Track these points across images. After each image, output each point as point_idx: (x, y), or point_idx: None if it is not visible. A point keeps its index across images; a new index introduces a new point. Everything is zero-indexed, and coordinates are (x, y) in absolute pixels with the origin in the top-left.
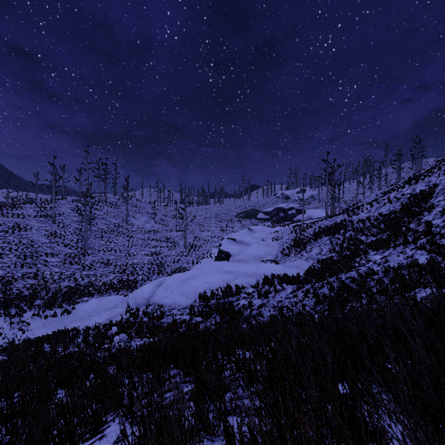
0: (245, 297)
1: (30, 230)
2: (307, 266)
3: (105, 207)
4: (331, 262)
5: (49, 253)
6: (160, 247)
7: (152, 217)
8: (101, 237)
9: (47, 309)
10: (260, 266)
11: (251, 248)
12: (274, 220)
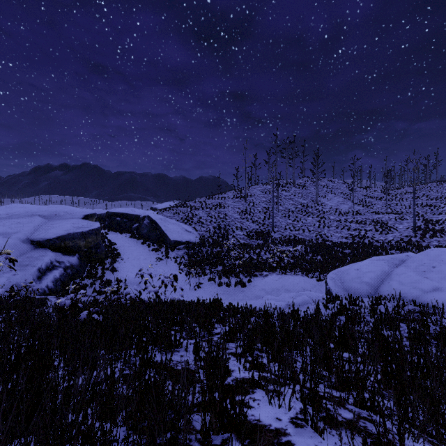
0: None
1: (227, 208)
2: None
3: (292, 188)
4: None
5: (239, 227)
6: (365, 230)
7: (348, 198)
8: (288, 216)
9: (224, 276)
10: None
11: None
12: None
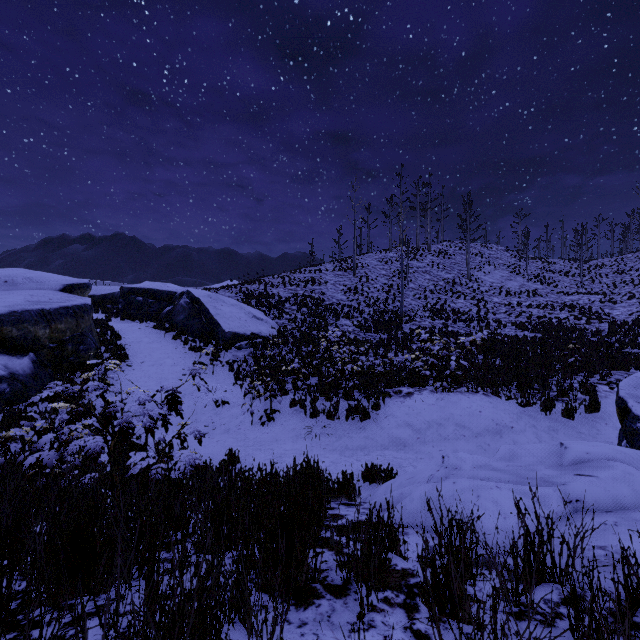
0: None
1: (324, 285)
2: None
3: (427, 257)
4: None
5: (345, 313)
6: (557, 318)
7: (517, 273)
8: (425, 298)
9: (323, 395)
10: None
11: None
12: None
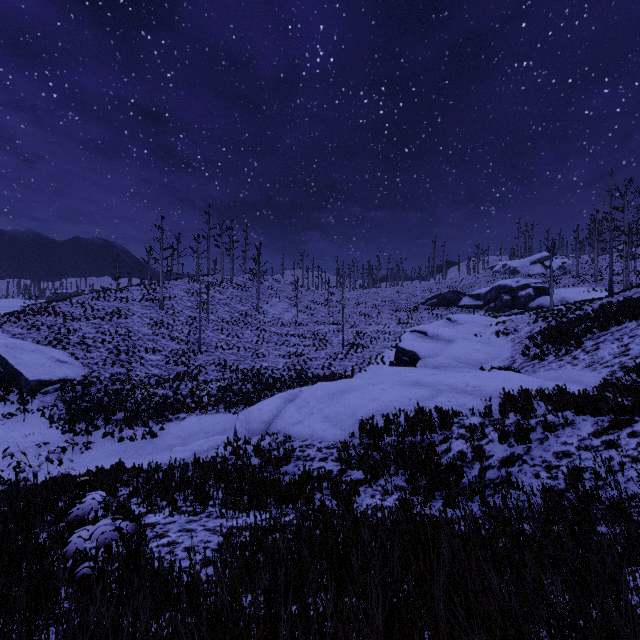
0: (464, 435)
1: (131, 317)
2: (596, 379)
3: (229, 289)
4: None
5: (150, 348)
6: (304, 345)
7: (294, 304)
8: (221, 329)
9: (127, 426)
10: (484, 375)
11: (457, 346)
12: (491, 308)
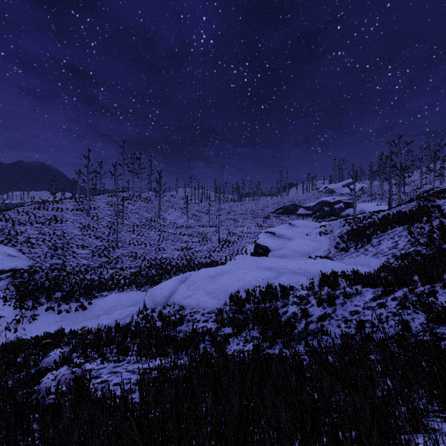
0: (296, 302)
1: (65, 222)
2: (378, 264)
3: (138, 202)
4: (429, 256)
5: (80, 245)
6: (192, 242)
7: (185, 213)
8: (133, 231)
9: (64, 302)
10: (310, 262)
11: (294, 242)
12: (317, 216)
